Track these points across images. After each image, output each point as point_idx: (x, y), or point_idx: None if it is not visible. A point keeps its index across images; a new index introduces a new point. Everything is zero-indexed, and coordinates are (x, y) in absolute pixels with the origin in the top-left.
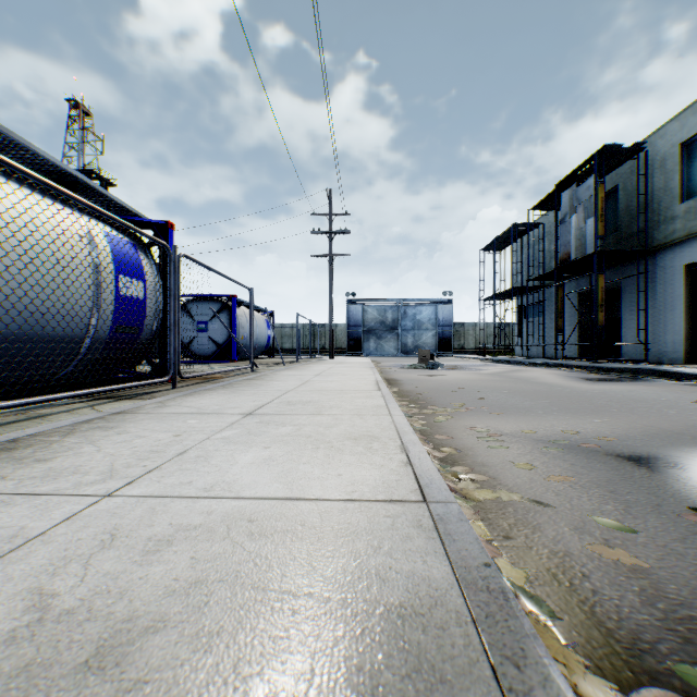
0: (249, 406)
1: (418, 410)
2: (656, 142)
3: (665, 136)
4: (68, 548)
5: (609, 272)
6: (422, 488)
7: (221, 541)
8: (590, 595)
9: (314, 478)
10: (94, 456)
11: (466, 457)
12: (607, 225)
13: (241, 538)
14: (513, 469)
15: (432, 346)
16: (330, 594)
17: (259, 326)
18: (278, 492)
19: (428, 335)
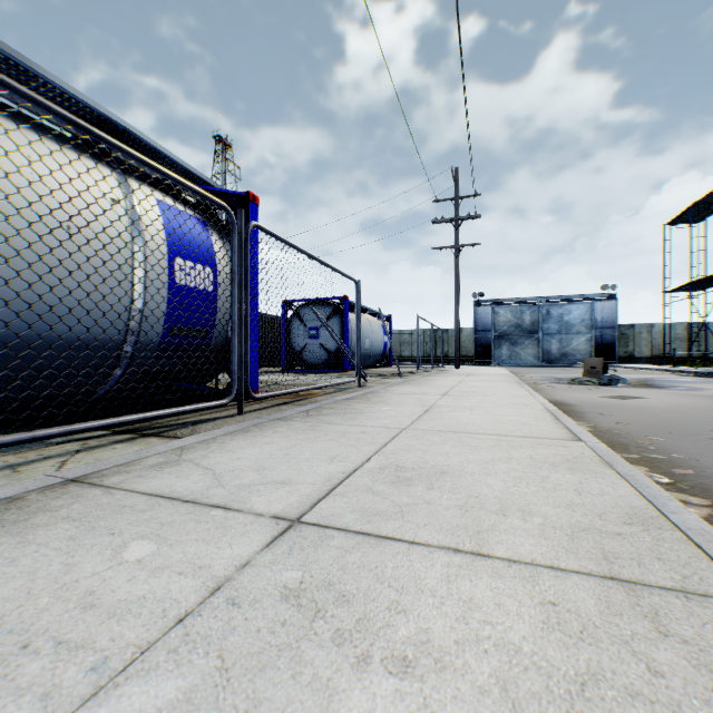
0: (313, 481)
1: (703, 502)
2: None
3: None
4: None
5: None
6: None
7: None
8: None
9: None
10: None
11: None
12: None
13: None
14: None
15: (586, 354)
16: None
17: (374, 331)
18: None
19: (579, 340)
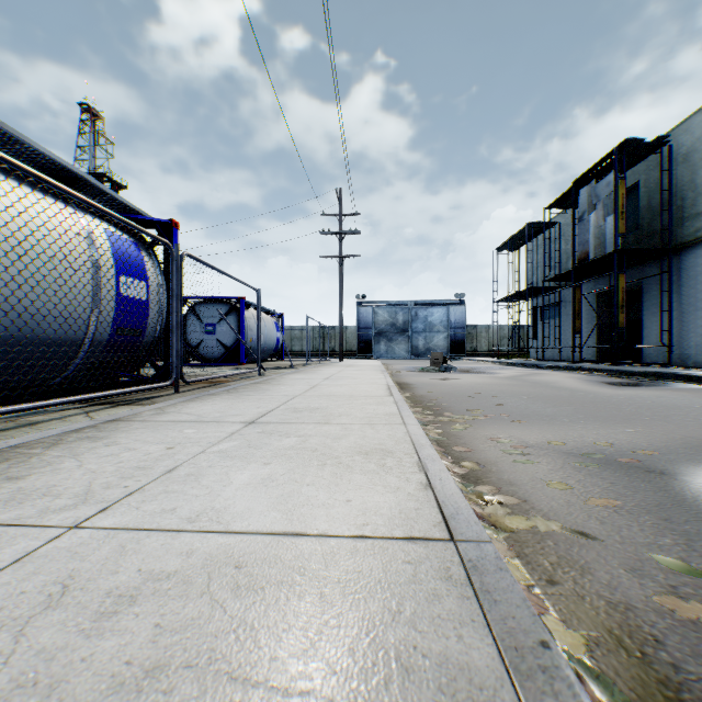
0: (253, 414)
1: (433, 417)
2: (679, 135)
3: (690, 129)
4: (4, 606)
5: (629, 272)
6: (446, 520)
7: (197, 598)
8: (672, 673)
9: (318, 505)
10: (72, 474)
11: (490, 474)
12: (627, 223)
13: (223, 594)
14: (545, 489)
15: (444, 349)
16: (334, 693)
17: (268, 328)
18: (275, 524)
19: (440, 338)
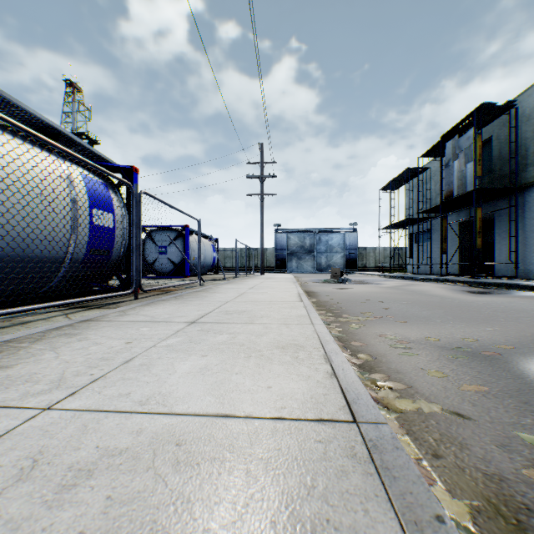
0: (194, 315)
1: (334, 318)
2: (524, 100)
3: (532, 95)
4: None
5: (484, 206)
6: (349, 404)
7: (144, 473)
8: None
9: (245, 391)
10: (50, 363)
11: (381, 364)
12: (482, 168)
13: (165, 468)
14: (426, 377)
15: (341, 265)
16: None
17: (207, 249)
18: (209, 407)
19: (338, 257)
